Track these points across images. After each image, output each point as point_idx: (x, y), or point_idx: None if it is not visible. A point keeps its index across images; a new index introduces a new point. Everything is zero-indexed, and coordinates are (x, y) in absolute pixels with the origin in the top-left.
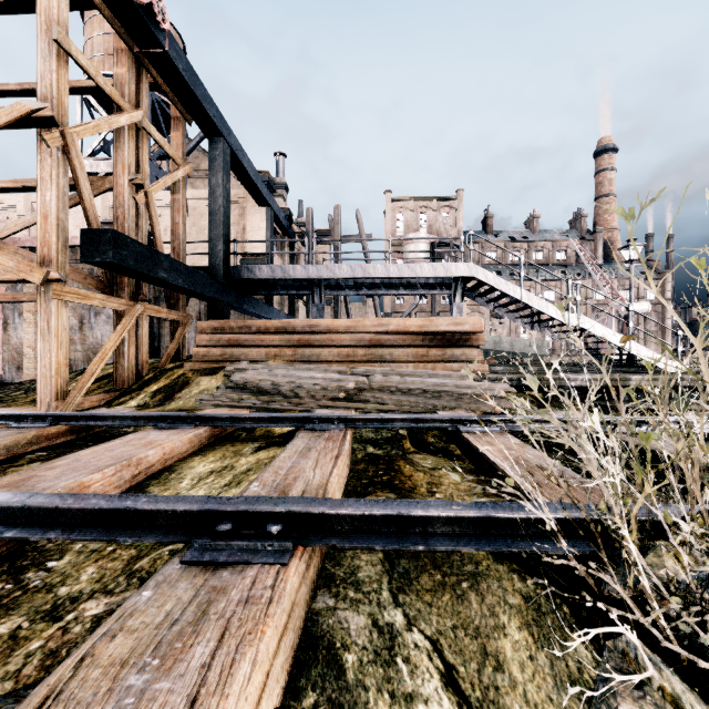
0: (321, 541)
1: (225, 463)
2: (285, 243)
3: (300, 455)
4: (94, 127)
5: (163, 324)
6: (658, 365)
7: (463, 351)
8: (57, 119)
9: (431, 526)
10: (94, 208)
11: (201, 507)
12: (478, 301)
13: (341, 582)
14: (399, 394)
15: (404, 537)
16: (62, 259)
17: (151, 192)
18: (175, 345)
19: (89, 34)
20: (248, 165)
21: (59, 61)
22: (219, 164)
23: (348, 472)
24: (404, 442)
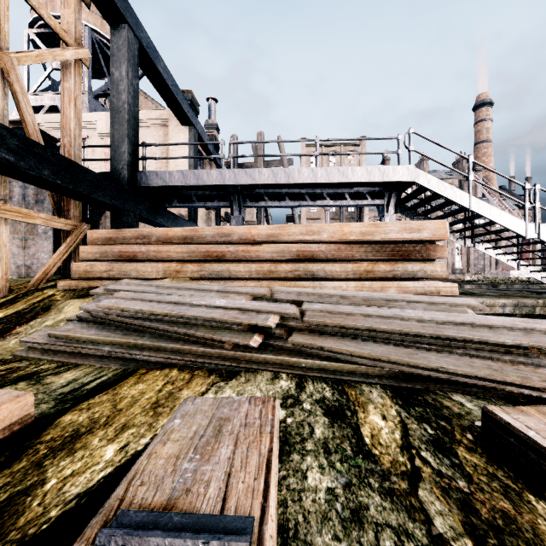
0: None
1: None
2: (211, 167)
3: None
4: None
5: None
6: None
7: (421, 266)
8: None
9: None
10: None
11: None
12: (406, 215)
13: None
14: (360, 341)
15: None
16: None
17: (10, 57)
18: (59, 258)
19: None
20: (164, 72)
21: None
22: (123, 54)
23: None
24: None
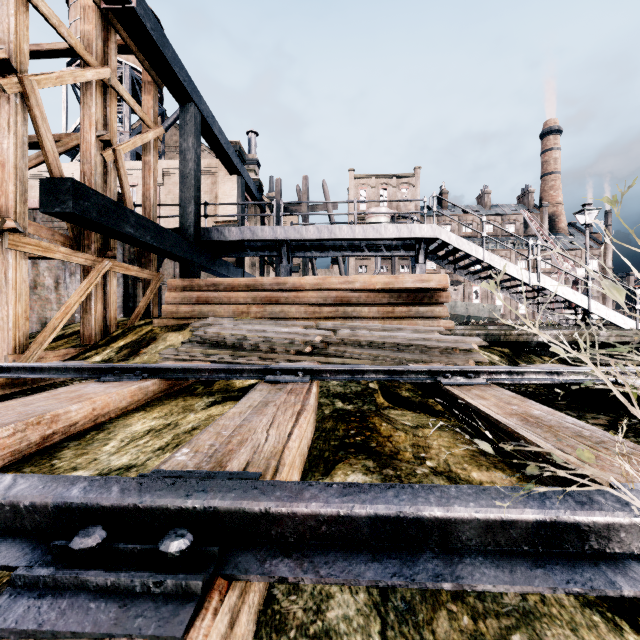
0: (261, 567)
1: (169, 420)
2: (256, 211)
3: (254, 411)
4: (57, 78)
5: (138, 285)
6: (617, 323)
7: (429, 308)
8: (14, 64)
9: (456, 536)
10: (58, 161)
11: (58, 500)
12: (439, 264)
13: (298, 633)
14: (367, 348)
15: (411, 558)
16: (21, 210)
17: (119, 150)
18: (145, 302)
19: (73, 18)
20: (219, 133)
21: (17, 5)
22: (190, 128)
23: (313, 431)
24: (377, 396)
